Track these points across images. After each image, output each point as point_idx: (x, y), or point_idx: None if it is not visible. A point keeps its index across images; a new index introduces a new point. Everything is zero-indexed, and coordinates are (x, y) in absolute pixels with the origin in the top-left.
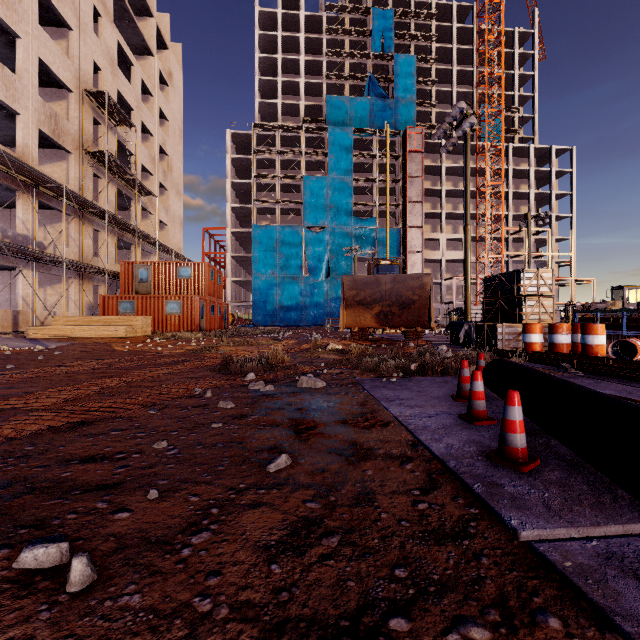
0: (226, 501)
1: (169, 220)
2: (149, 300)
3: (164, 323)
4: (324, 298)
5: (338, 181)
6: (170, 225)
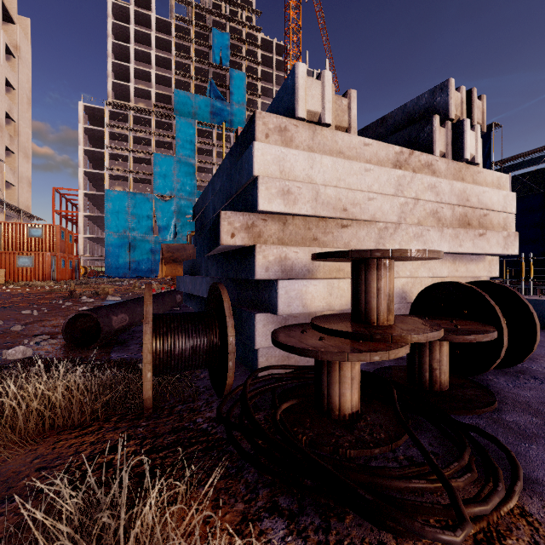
0: (66, 311)
1: (16, 181)
2: (0, 255)
3: (16, 274)
4: None
5: (184, 161)
6: (17, 185)
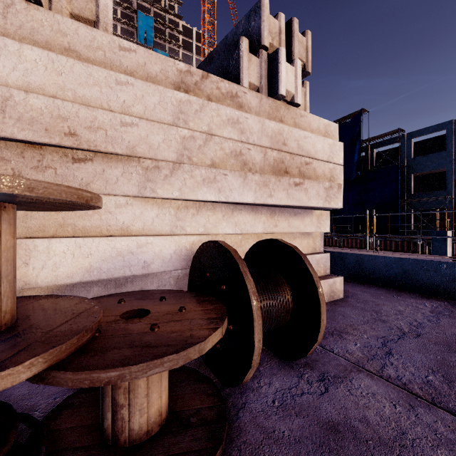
0: None
1: None
2: None
3: None
4: None
5: None
6: None
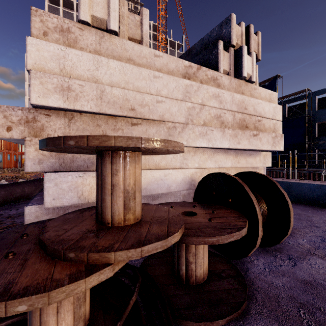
0: None
1: None
2: None
3: None
4: None
5: None
6: None
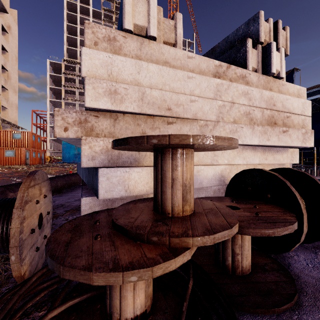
0: None
1: (8, 106)
2: None
3: (4, 161)
4: None
5: None
6: (9, 108)
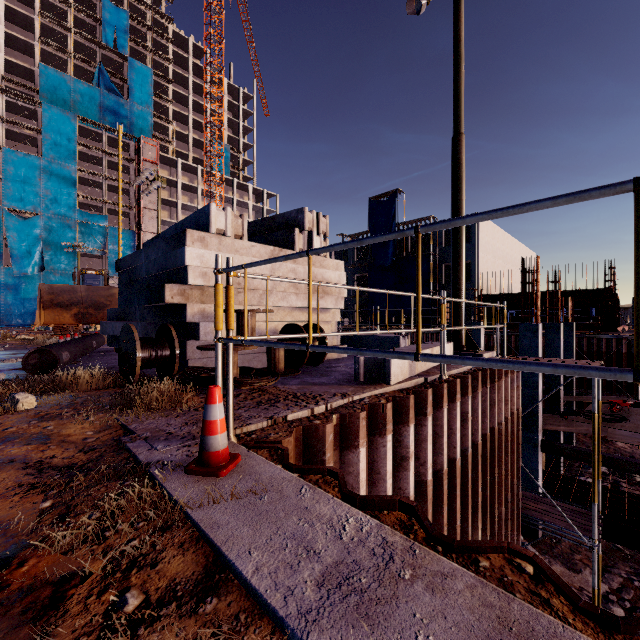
0: None
1: None
2: None
3: None
4: (36, 294)
5: (57, 166)
6: None
